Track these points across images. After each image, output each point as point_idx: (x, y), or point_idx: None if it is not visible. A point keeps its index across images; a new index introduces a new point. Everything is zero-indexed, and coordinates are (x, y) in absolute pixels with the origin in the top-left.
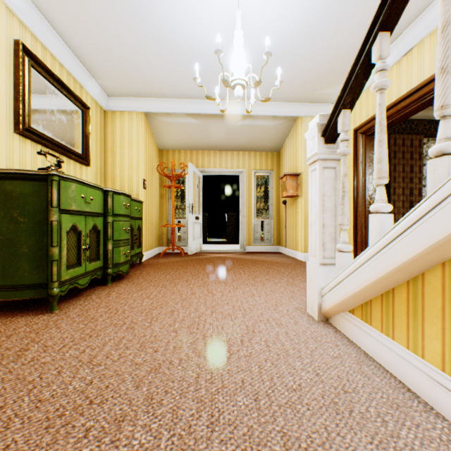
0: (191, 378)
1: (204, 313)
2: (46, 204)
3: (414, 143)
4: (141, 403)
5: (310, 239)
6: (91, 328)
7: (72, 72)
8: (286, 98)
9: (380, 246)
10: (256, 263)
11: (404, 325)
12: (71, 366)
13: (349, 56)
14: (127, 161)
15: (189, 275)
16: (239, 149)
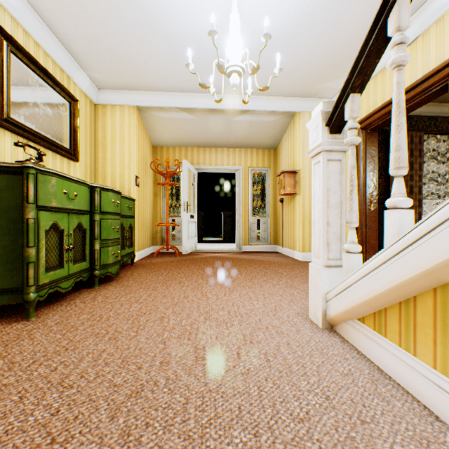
0: (178, 404)
1: (196, 320)
2: (22, 200)
3: (414, 140)
4: (115, 441)
5: (313, 238)
6: (69, 338)
7: (58, 61)
8: (284, 92)
9: (400, 247)
10: (252, 263)
11: (429, 341)
12: (37, 389)
13: (350, 46)
14: (119, 157)
15: (182, 276)
16: (235, 146)
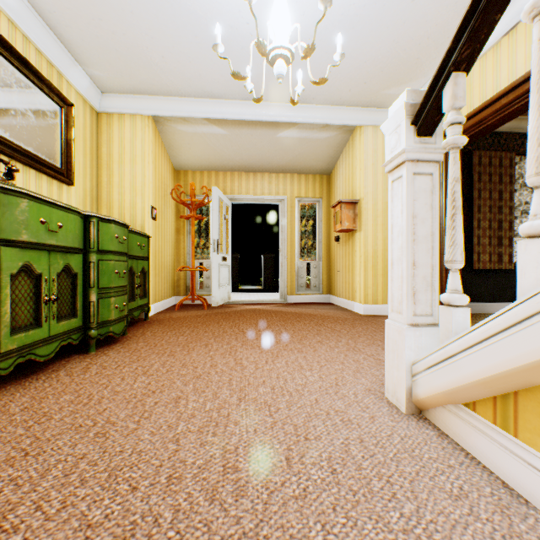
0: None
1: (226, 403)
2: None
3: (503, 162)
4: None
5: (390, 285)
6: (35, 435)
7: (44, 50)
8: (341, 100)
9: None
10: (301, 318)
11: None
12: None
13: (428, 37)
14: (129, 181)
15: (210, 336)
16: (278, 171)
